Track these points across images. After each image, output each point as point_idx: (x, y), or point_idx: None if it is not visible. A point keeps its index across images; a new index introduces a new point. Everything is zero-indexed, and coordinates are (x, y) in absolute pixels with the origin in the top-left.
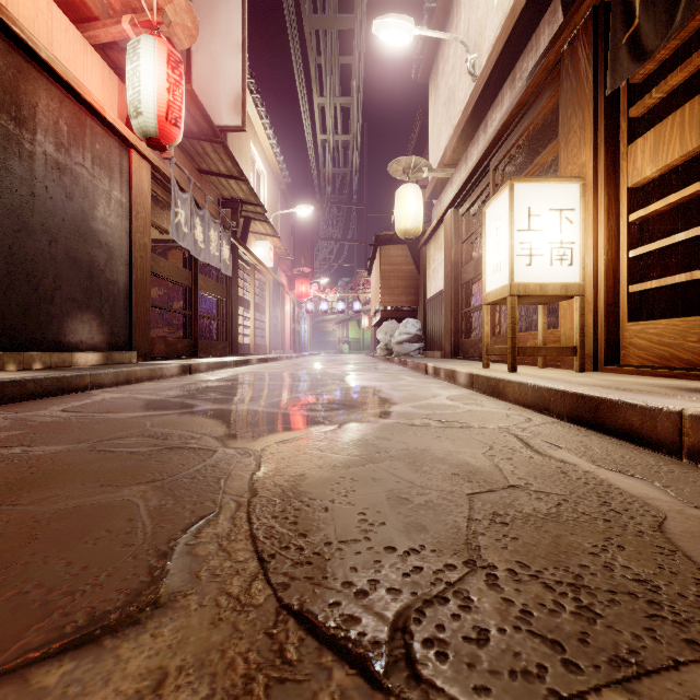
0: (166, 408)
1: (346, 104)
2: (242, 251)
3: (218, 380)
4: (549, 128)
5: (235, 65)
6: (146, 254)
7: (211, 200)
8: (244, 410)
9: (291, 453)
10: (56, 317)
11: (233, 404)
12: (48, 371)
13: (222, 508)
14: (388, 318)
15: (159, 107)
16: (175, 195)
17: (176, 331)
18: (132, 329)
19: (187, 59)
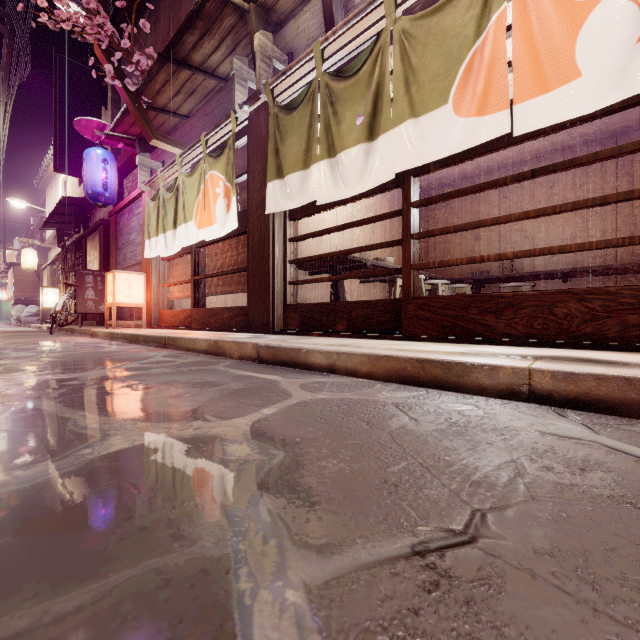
0: None
1: None
2: None
3: None
4: None
5: None
6: None
7: None
8: None
9: None
10: None
11: None
12: None
13: None
14: (21, 303)
15: None
16: None
17: None
18: None
19: None
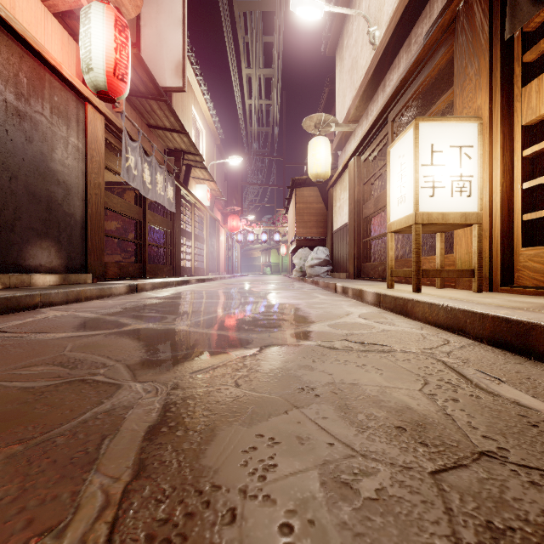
0: (97, 327)
1: (268, 75)
2: (184, 192)
3: (158, 298)
4: (440, 84)
5: (177, 37)
6: (100, 191)
7: (157, 149)
8: (170, 330)
9: (203, 390)
10: (16, 244)
11: (162, 322)
12: (2, 291)
13: (78, 510)
14: (302, 247)
15: (107, 64)
16: (126, 143)
17: (130, 257)
18: (88, 255)
19: (137, 32)
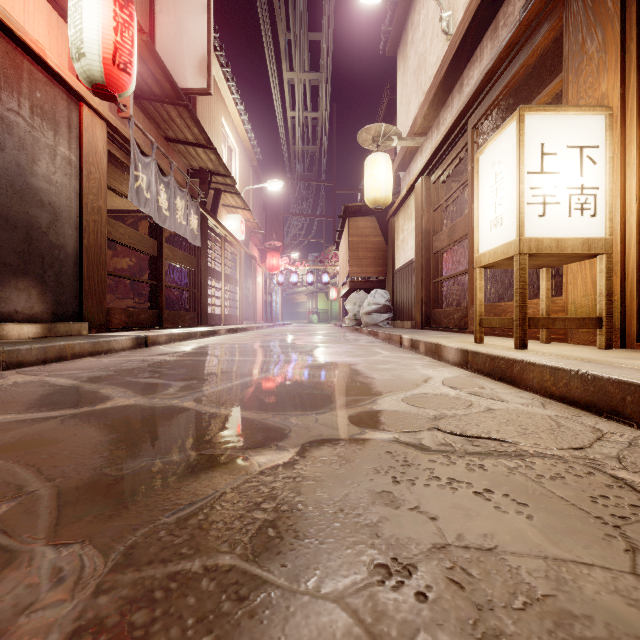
0: (60, 404)
1: (315, 82)
2: (212, 222)
3: (171, 354)
4: (537, 77)
5: (200, 25)
6: (100, 218)
7: (177, 168)
8: (167, 409)
9: (177, 574)
10: None
11: (161, 395)
12: None
13: None
14: (357, 289)
15: (104, 48)
16: (135, 157)
17: (146, 302)
18: (83, 298)
19: (150, 19)
